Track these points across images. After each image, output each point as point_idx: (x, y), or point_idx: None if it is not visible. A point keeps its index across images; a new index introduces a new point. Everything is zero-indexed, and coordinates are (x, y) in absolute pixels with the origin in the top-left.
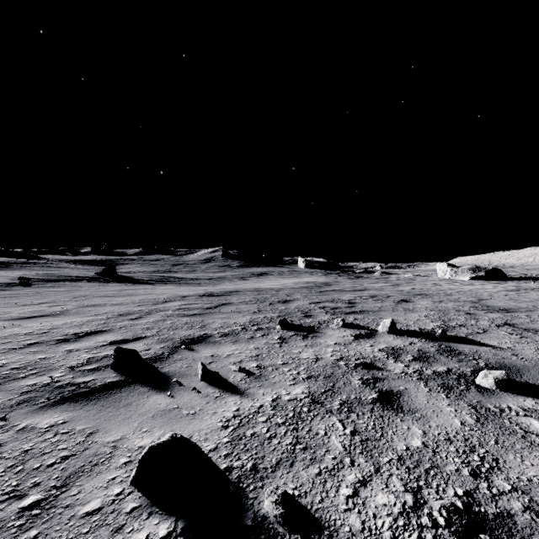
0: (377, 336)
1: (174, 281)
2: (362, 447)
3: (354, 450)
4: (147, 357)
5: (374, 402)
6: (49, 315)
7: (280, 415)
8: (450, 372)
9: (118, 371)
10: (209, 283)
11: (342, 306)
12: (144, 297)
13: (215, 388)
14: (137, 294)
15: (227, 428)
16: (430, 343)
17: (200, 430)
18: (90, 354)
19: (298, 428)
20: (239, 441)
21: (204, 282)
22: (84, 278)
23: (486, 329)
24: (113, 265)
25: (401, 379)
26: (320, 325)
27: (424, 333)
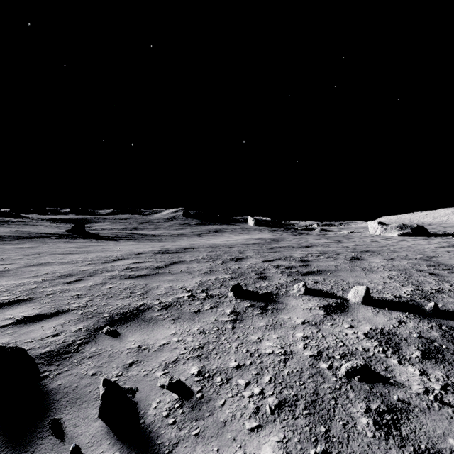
0: (351, 309)
1: (138, 238)
2: None
3: None
4: (47, 351)
5: None
6: None
7: None
8: None
9: None
10: (169, 239)
11: (296, 265)
12: (98, 255)
13: (115, 444)
14: (94, 251)
15: None
16: (424, 321)
17: None
18: None
19: None
20: None
21: (164, 238)
22: (54, 235)
23: None
24: (82, 223)
25: (435, 411)
26: (278, 291)
27: (406, 304)
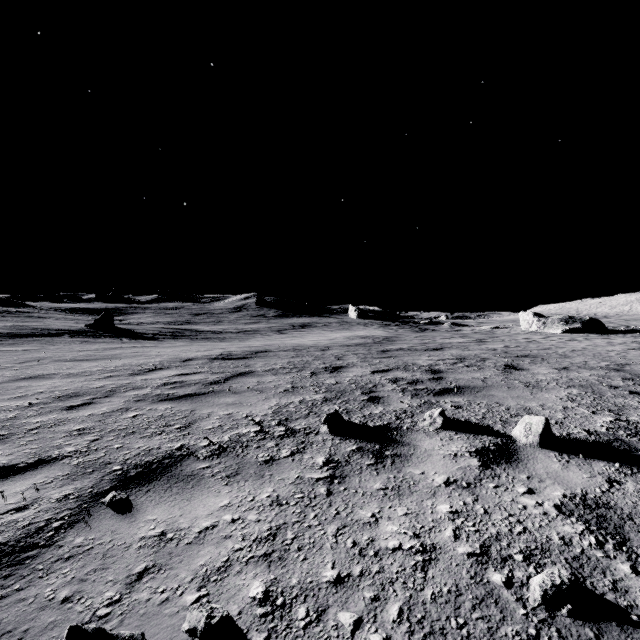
0: (523, 456)
1: (190, 336)
2: None
3: None
4: None
5: None
6: None
7: None
8: None
9: None
10: (235, 338)
11: (424, 379)
12: (126, 362)
13: None
14: (121, 356)
15: None
16: None
17: None
18: None
19: None
20: None
21: (229, 336)
22: (67, 331)
23: None
24: (109, 315)
25: None
26: (400, 422)
27: (610, 447)
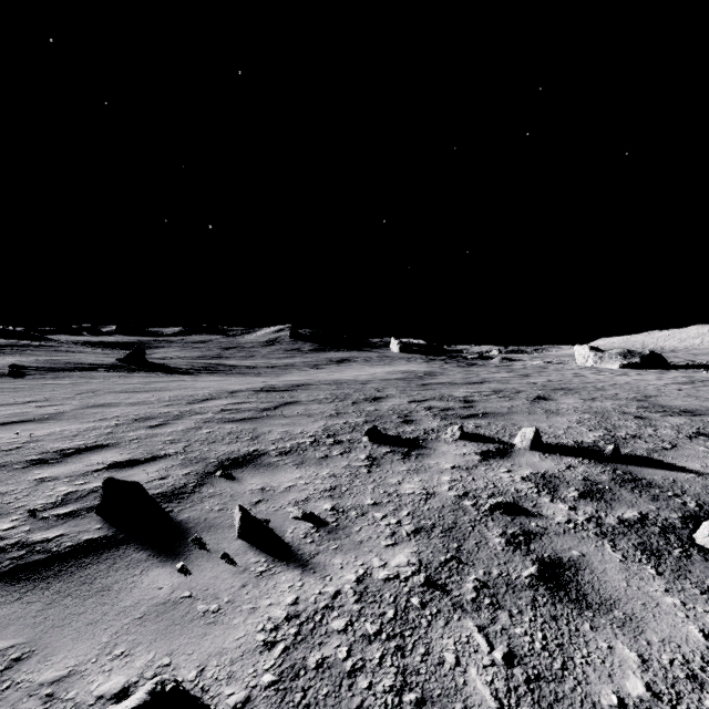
0: (515, 454)
1: (224, 370)
2: (532, 699)
3: (517, 706)
4: (160, 491)
5: (534, 583)
6: (33, 420)
7: (370, 615)
8: (647, 521)
9: (106, 519)
10: (271, 373)
11: (455, 407)
12: (177, 393)
13: (260, 553)
14: (168, 388)
15: (274, 646)
16: (598, 466)
17: (223, 653)
18: (72, 485)
19: (405, 646)
20: (293, 682)
21: (264, 371)
22: (101, 366)
23: (674, 443)
24: (141, 349)
25: (569, 534)
26: (427, 436)
27: (585, 450)
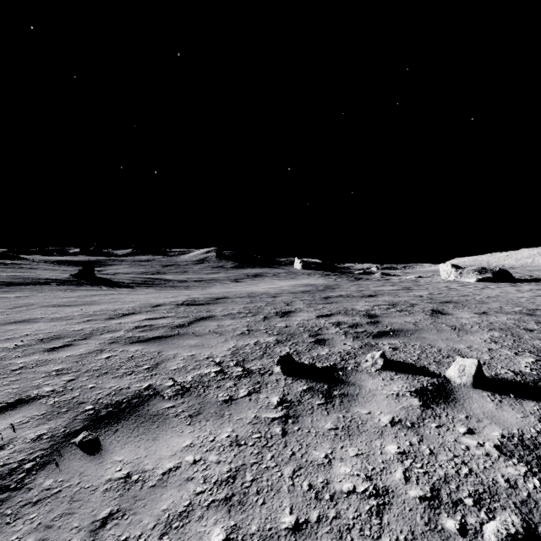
0: (459, 395)
1: (160, 284)
2: None
3: None
4: None
5: None
6: None
7: None
8: None
9: None
10: (198, 286)
11: (363, 322)
12: (103, 307)
13: None
14: (99, 302)
15: None
16: None
17: None
18: None
19: None
20: None
21: (193, 285)
22: (55, 280)
23: None
24: (90, 266)
25: None
26: (345, 363)
27: (537, 387)
